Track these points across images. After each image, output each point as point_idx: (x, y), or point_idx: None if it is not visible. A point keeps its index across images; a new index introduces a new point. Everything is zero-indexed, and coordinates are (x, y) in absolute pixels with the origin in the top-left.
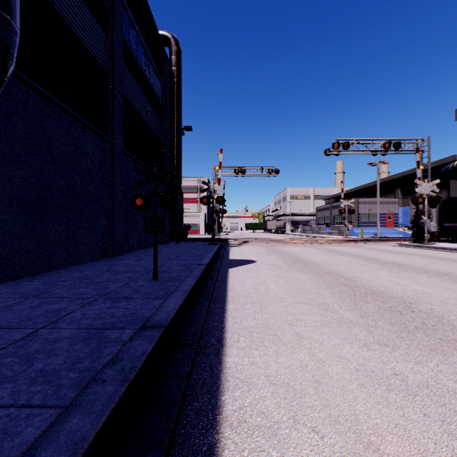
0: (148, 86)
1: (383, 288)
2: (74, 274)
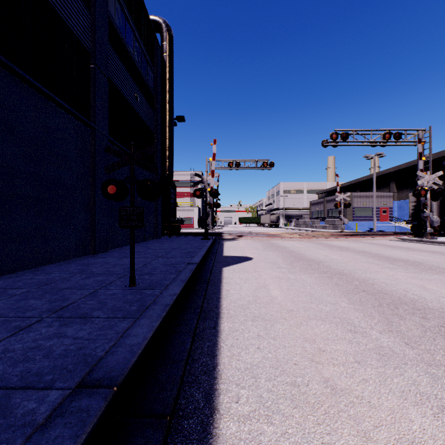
0: (137, 72)
1: (412, 296)
2: (37, 277)
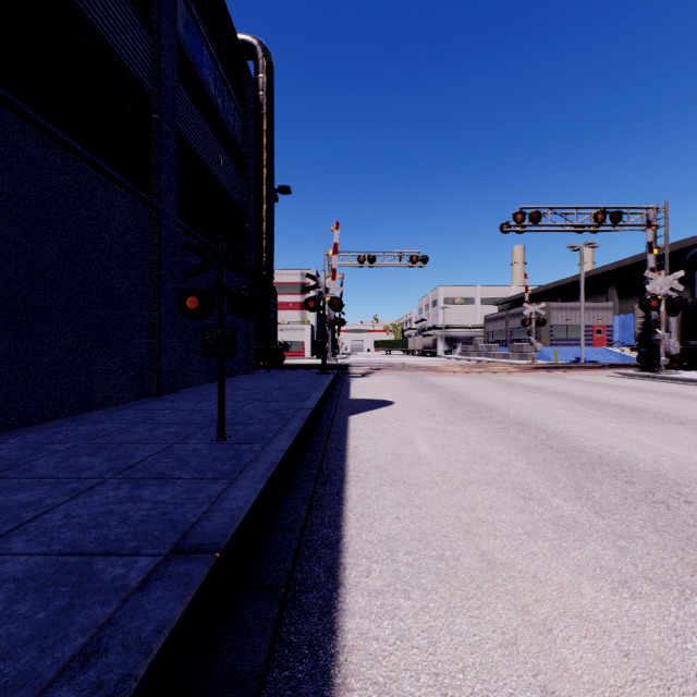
0: (219, 121)
1: (619, 454)
2: (83, 428)
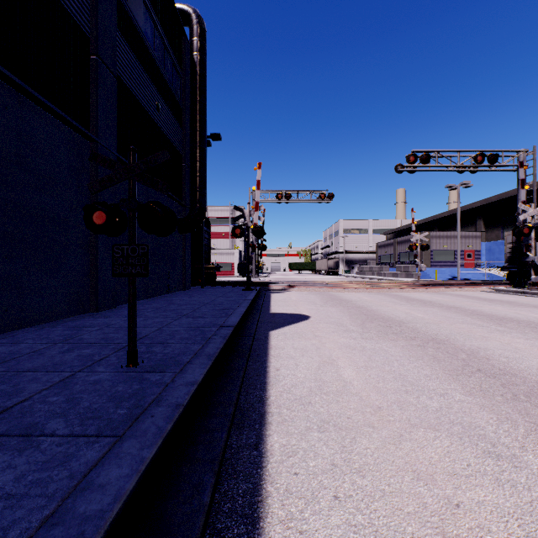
0: (158, 73)
1: None
2: None
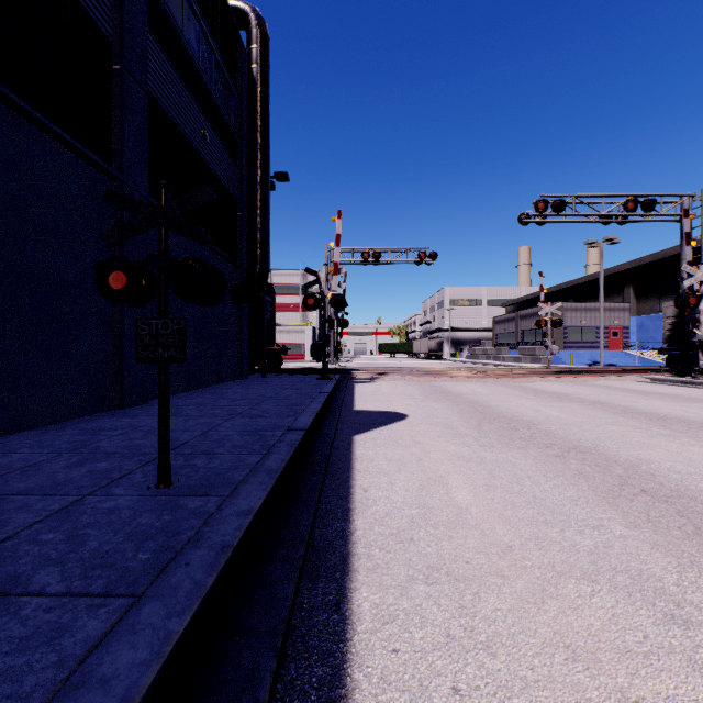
0: (205, 92)
1: None
2: None
